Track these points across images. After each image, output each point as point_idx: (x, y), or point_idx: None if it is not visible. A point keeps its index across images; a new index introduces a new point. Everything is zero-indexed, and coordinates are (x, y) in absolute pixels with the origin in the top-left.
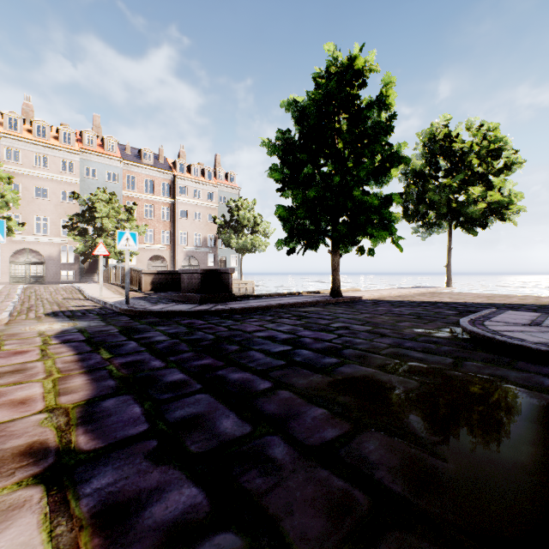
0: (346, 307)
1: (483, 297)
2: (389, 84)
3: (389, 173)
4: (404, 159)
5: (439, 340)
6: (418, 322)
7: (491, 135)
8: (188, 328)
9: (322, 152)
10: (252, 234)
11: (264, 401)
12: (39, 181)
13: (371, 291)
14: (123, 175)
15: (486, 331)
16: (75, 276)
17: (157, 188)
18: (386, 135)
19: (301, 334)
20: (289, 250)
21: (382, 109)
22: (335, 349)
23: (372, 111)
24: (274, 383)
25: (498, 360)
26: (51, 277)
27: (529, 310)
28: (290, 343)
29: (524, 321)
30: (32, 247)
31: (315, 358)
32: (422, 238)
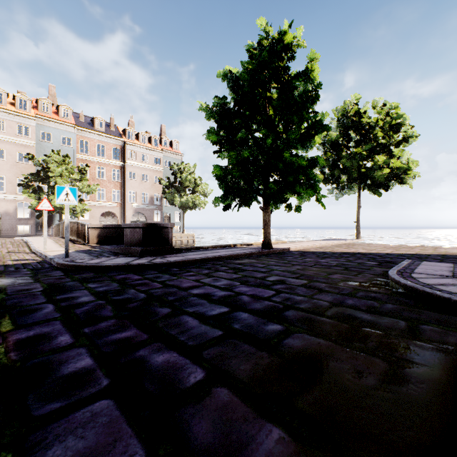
0: (278, 259)
1: (390, 248)
2: (313, 60)
3: (313, 139)
4: (327, 127)
5: (378, 296)
6: (347, 274)
7: (392, 113)
8: (121, 284)
9: (254, 118)
10: (193, 194)
11: (193, 411)
12: None
13: (296, 243)
14: (77, 140)
15: (421, 285)
16: (31, 230)
17: (108, 152)
18: (312, 104)
19: (238, 290)
20: (225, 207)
21: (307, 82)
22: (277, 310)
23: (299, 84)
24: (209, 370)
25: (452, 322)
26: (7, 231)
27: (436, 260)
28: (227, 303)
29: (446, 272)
30: None
31: (256, 325)
32: (336, 198)
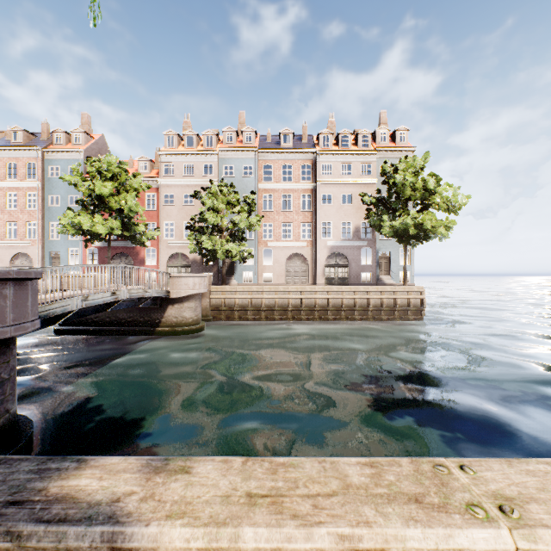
0: None
1: None
2: None
3: None
4: None
5: None
6: None
7: None
8: None
9: None
10: (422, 211)
11: None
12: (186, 189)
13: None
14: (260, 166)
15: None
16: (214, 278)
17: (296, 173)
18: None
19: None
20: None
21: None
22: None
23: None
24: None
25: None
26: None
27: None
28: None
29: None
30: (181, 251)
31: None
32: None
